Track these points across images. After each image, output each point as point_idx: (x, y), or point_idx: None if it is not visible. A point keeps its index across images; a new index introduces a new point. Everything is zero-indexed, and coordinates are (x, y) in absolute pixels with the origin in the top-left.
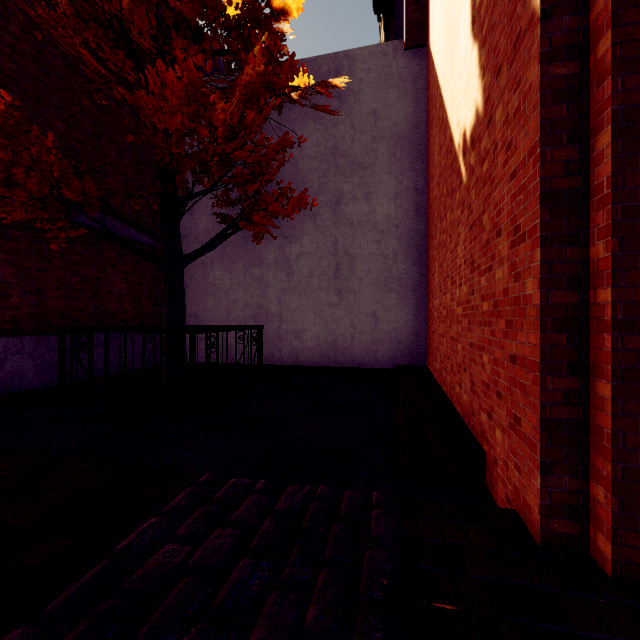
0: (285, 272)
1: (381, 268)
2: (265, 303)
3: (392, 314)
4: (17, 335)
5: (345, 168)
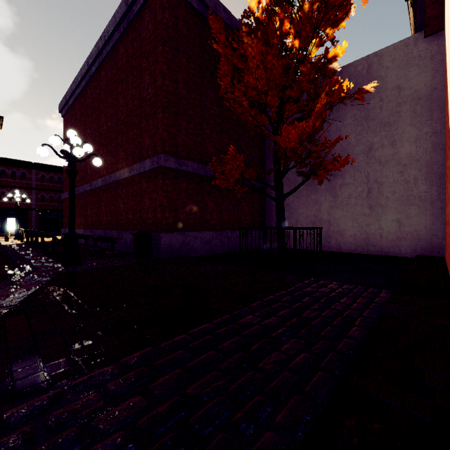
0: (332, 196)
1: (403, 189)
2: (319, 215)
3: (413, 220)
4: (215, 230)
5: (375, 127)
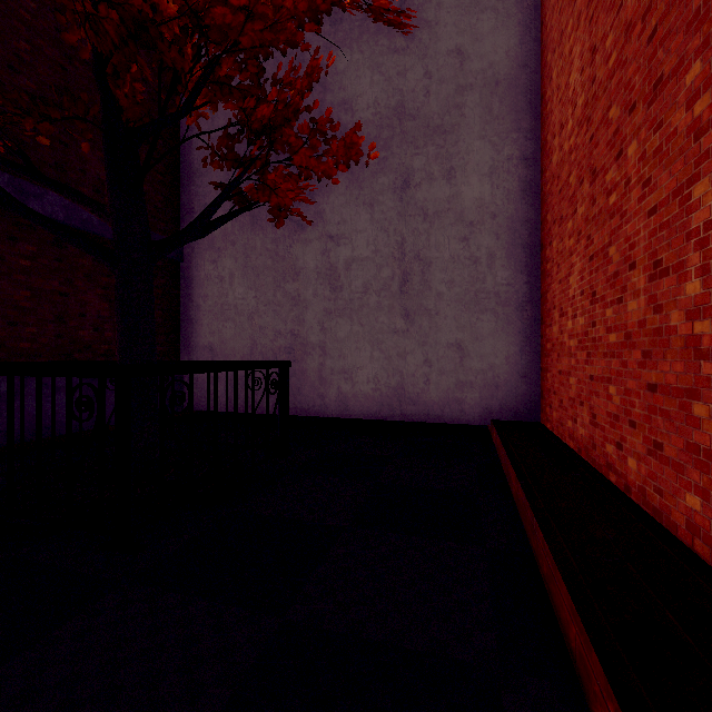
0: (330, 287)
1: (469, 277)
2: (302, 330)
3: (486, 345)
4: None
5: (416, 134)
